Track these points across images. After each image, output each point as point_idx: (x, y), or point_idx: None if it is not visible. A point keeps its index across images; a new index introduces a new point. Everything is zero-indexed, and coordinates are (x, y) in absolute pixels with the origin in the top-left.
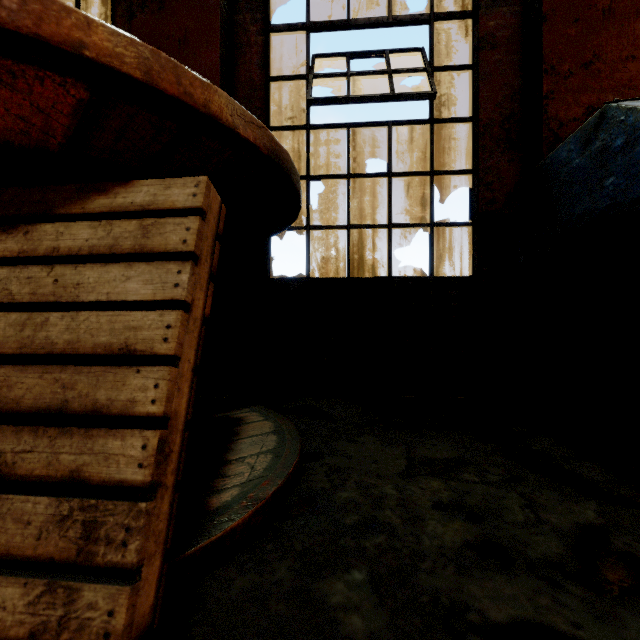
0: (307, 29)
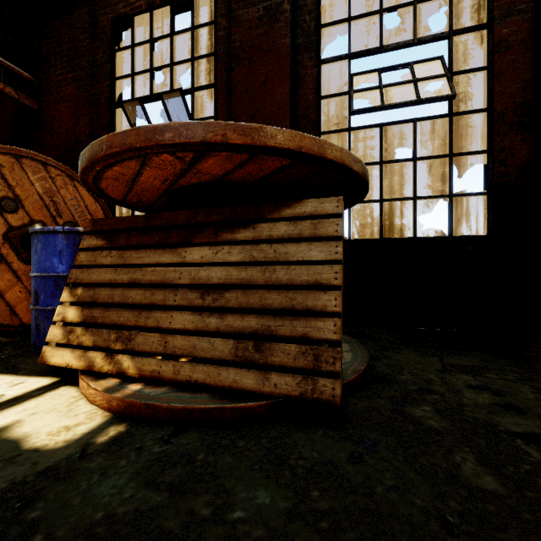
0: (349, 58)
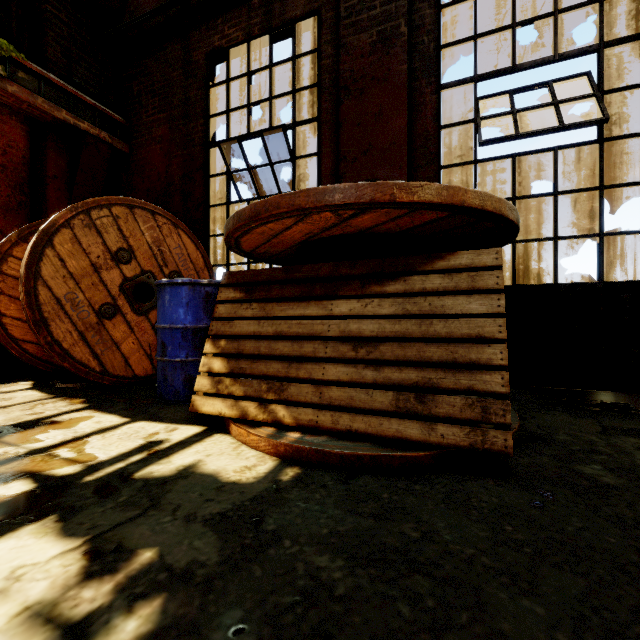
0: (475, 81)
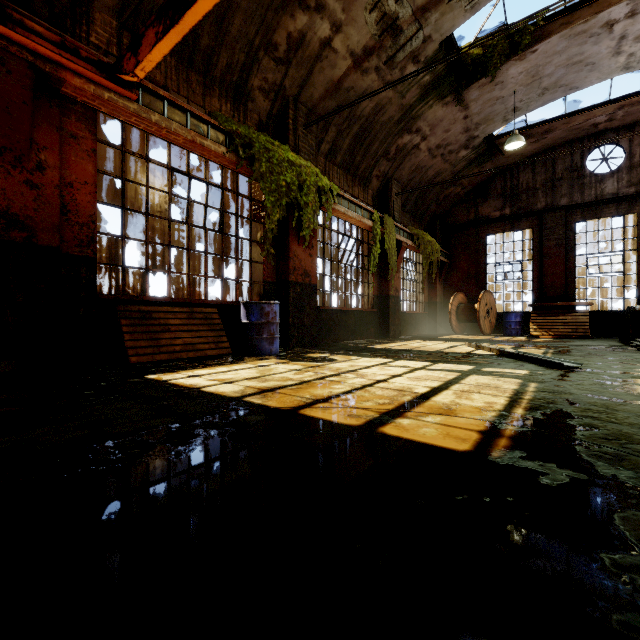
0: (586, 255)
